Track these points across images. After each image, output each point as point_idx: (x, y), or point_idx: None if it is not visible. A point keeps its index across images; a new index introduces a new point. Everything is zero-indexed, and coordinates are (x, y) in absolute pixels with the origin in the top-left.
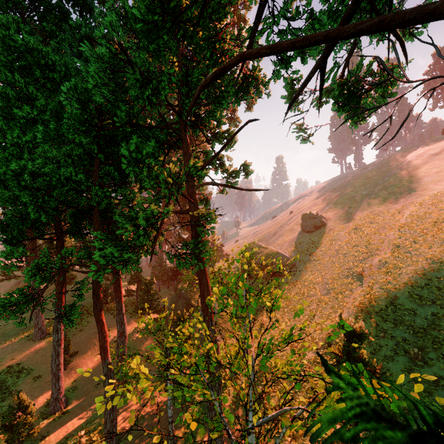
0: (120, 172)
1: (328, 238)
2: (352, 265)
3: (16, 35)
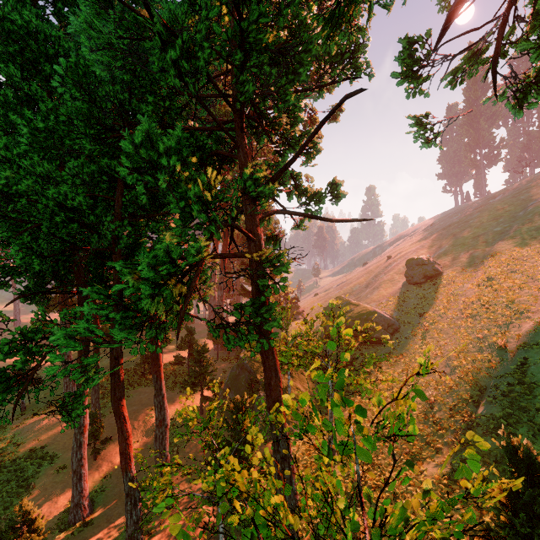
0: (153, 199)
1: (446, 292)
2: (488, 332)
3: (15, 14)
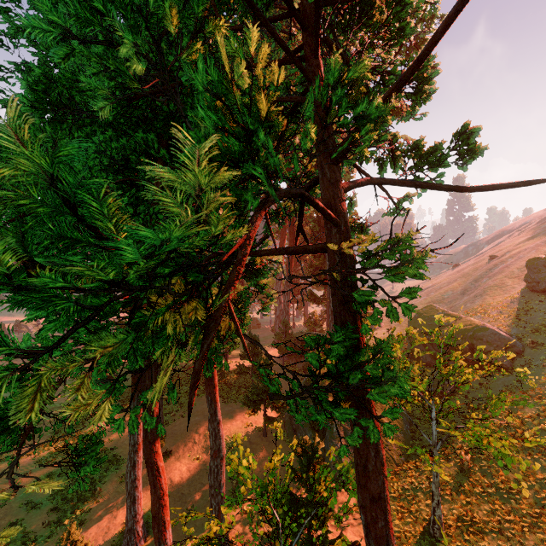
0: None
1: None
2: None
3: None
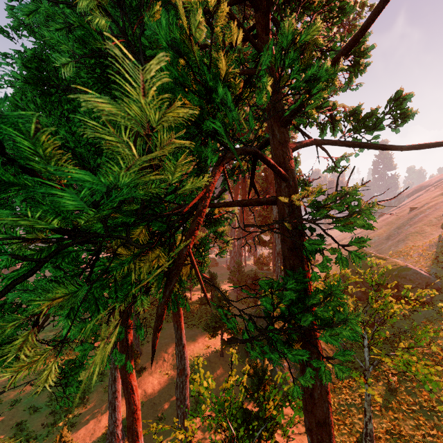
0: None
1: None
2: None
3: None
